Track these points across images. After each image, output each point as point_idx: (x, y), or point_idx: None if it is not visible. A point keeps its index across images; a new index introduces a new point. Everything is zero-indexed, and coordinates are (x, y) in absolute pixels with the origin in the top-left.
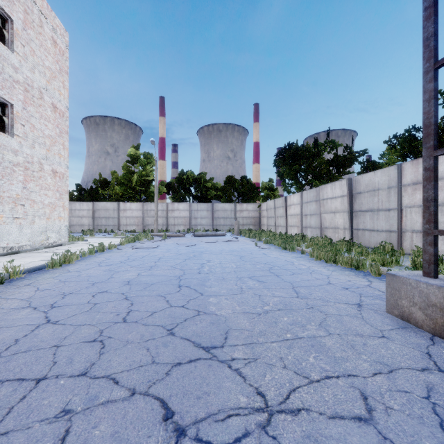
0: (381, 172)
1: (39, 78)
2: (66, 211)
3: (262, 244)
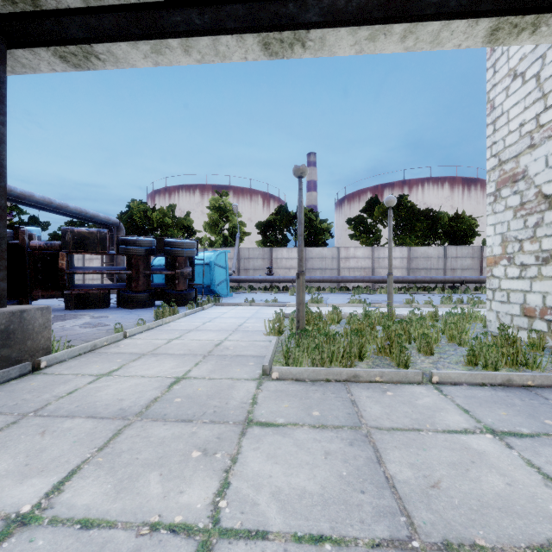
0: None
1: None
2: None
3: None
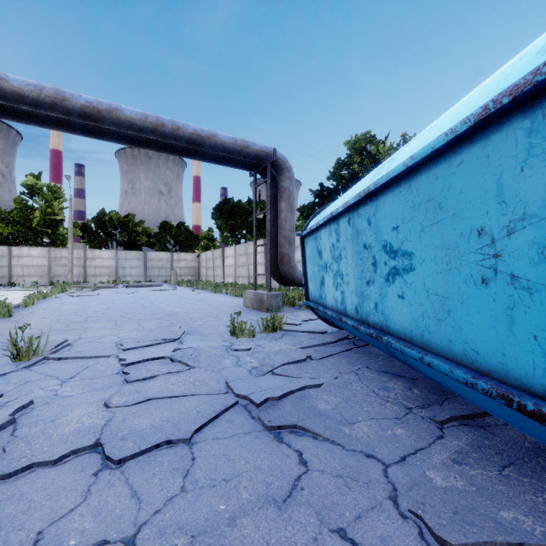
0: None
1: None
2: None
3: (199, 290)
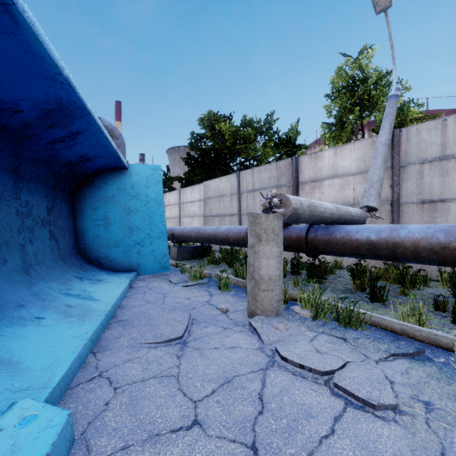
0: None
1: None
2: None
3: None
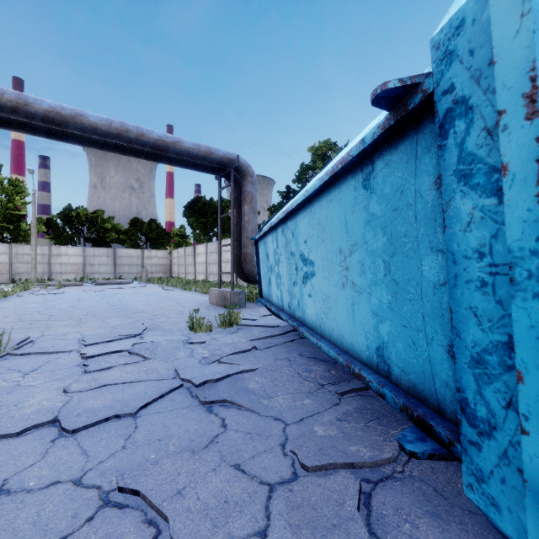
0: None
1: None
2: None
3: (168, 288)
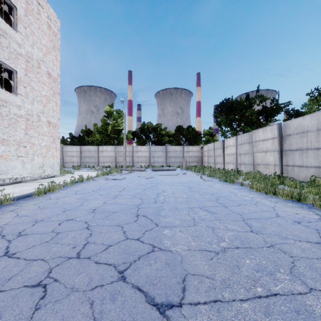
0: (310, 116)
1: (38, 52)
2: (58, 152)
3: (206, 177)
